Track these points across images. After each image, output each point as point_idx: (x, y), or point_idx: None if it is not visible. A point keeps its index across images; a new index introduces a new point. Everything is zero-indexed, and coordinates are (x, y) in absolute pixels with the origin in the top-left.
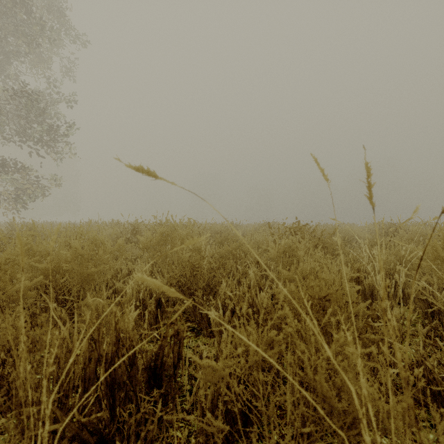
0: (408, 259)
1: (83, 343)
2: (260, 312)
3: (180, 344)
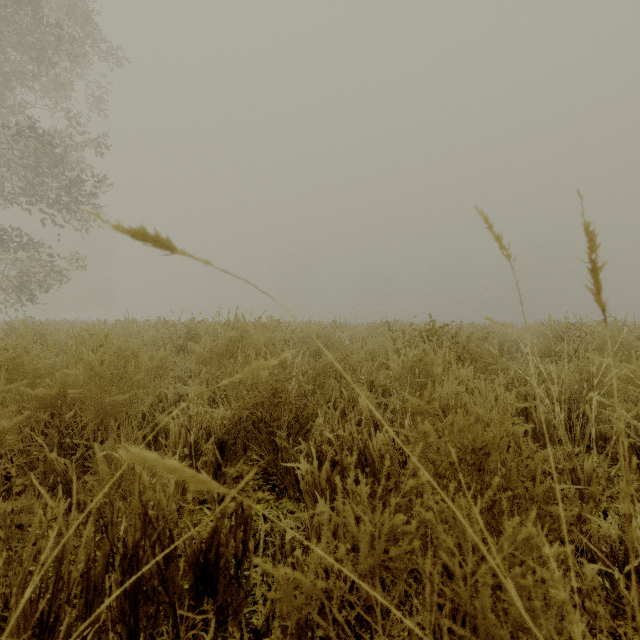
0: (605, 381)
1: (52, 556)
2: (376, 463)
3: (245, 526)
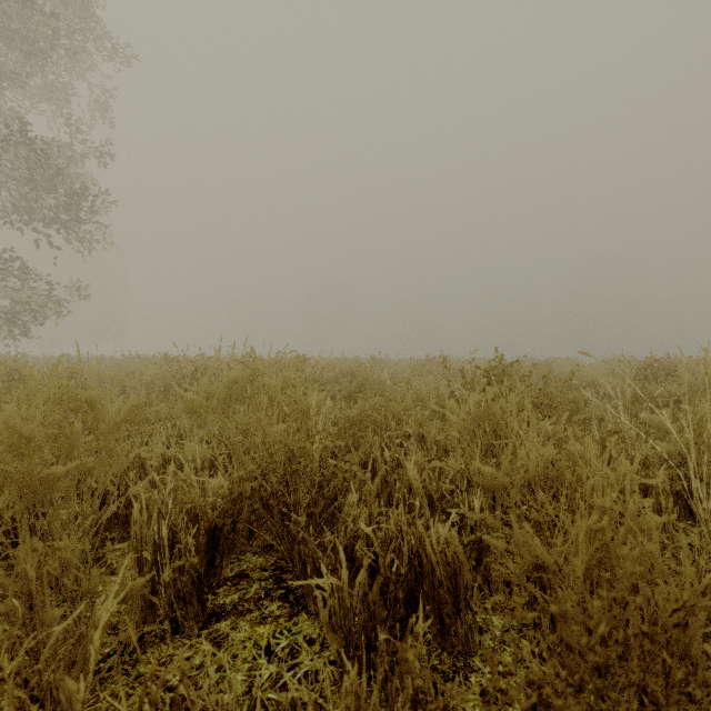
0: None
1: None
2: (437, 571)
3: None
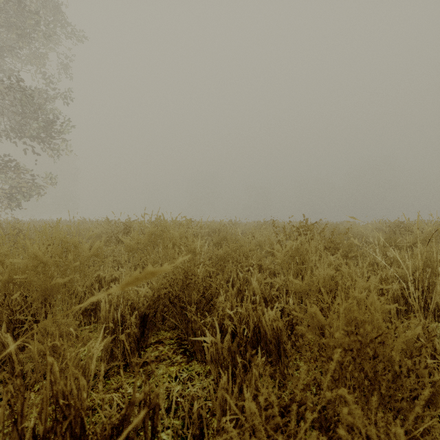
0: None
1: None
2: (268, 335)
3: (152, 414)
